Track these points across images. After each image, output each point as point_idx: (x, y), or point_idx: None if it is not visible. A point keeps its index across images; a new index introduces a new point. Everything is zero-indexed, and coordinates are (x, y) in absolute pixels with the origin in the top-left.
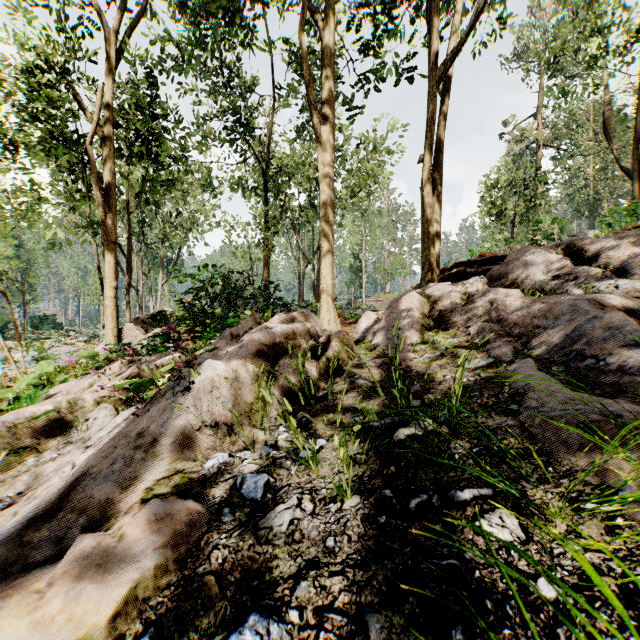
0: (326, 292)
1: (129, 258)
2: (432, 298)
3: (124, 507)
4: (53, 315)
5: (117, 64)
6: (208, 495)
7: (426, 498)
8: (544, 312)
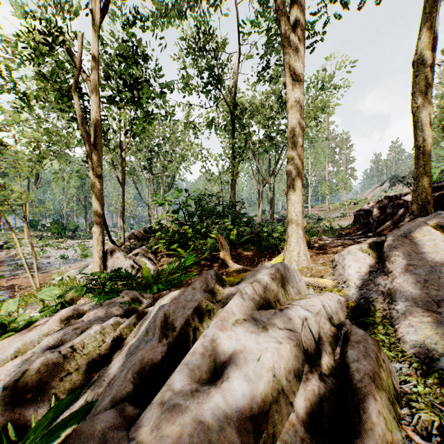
0: (295, 221)
1: (122, 187)
2: None
3: None
4: None
5: (101, 19)
6: None
7: None
8: None
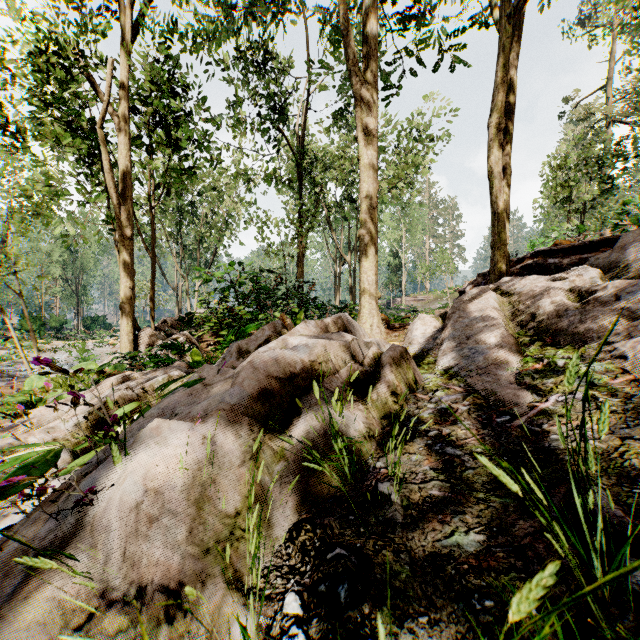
0: (368, 290)
1: (153, 257)
2: (514, 297)
3: None
4: (103, 316)
5: (132, 39)
6: None
7: None
8: None
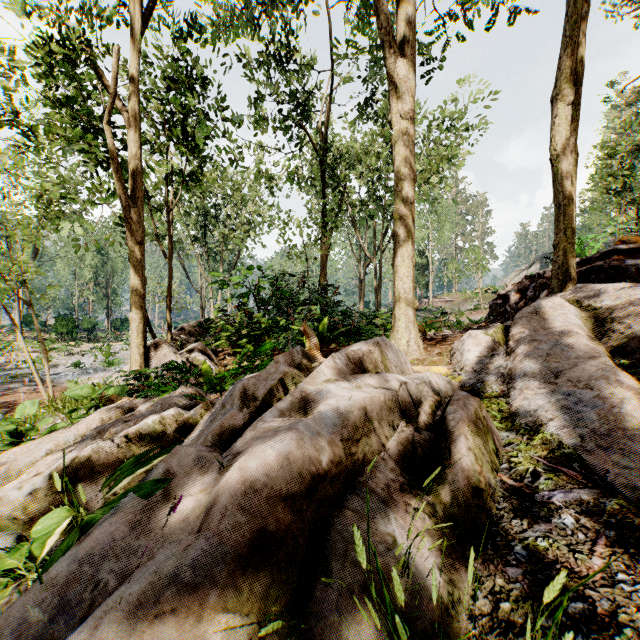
0: (404, 300)
1: (169, 261)
2: (602, 311)
3: None
4: None
5: (142, 27)
6: None
7: None
8: None
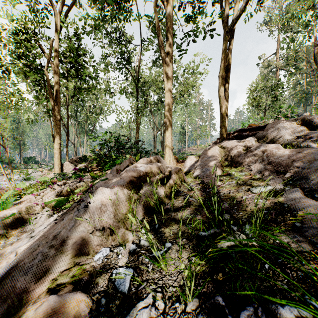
0: (168, 145)
1: (67, 128)
2: (226, 149)
3: (36, 294)
4: (34, 157)
5: (60, 28)
6: (93, 283)
7: (253, 311)
8: (300, 158)
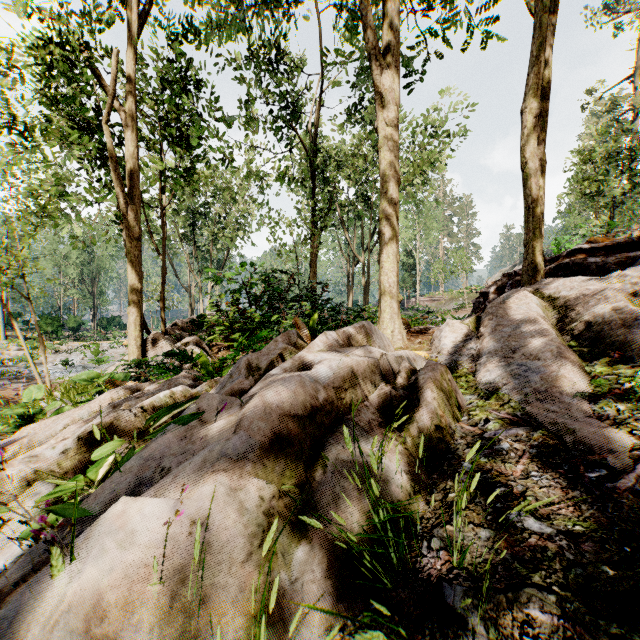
0: (389, 293)
1: (163, 258)
2: (559, 301)
3: None
4: (119, 316)
5: (140, 31)
6: None
7: None
8: None
